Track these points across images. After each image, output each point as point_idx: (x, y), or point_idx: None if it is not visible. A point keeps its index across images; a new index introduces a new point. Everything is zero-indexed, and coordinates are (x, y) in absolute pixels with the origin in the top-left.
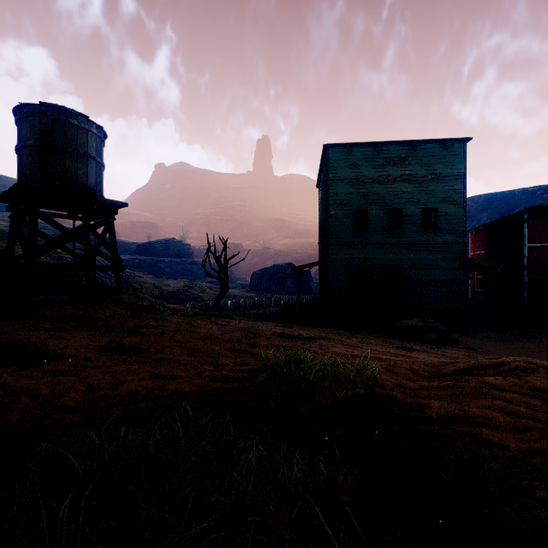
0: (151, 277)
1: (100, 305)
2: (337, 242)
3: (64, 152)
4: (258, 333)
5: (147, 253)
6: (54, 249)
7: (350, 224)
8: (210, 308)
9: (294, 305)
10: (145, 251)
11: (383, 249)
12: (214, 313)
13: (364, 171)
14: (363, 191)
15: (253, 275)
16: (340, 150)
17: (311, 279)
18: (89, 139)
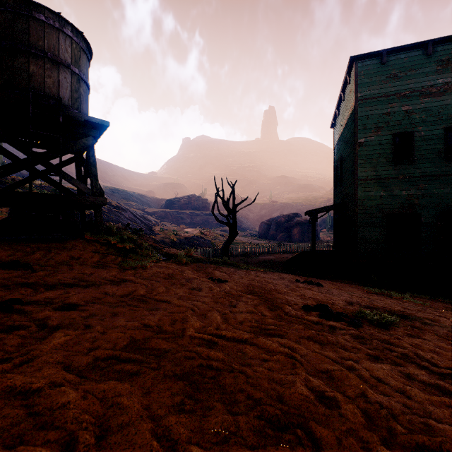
0: (174, 226)
1: (62, 246)
2: (368, 176)
3: (27, 54)
4: (277, 302)
5: (173, 206)
6: (8, 173)
7: (387, 153)
8: (220, 254)
9: (308, 252)
10: (171, 205)
11: (436, 182)
12: (218, 260)
13: (407, 83)
14: (406, 108)
15: (261, 224)
16: (372, 61)
17: (318, 228)
18: (61, 42)
